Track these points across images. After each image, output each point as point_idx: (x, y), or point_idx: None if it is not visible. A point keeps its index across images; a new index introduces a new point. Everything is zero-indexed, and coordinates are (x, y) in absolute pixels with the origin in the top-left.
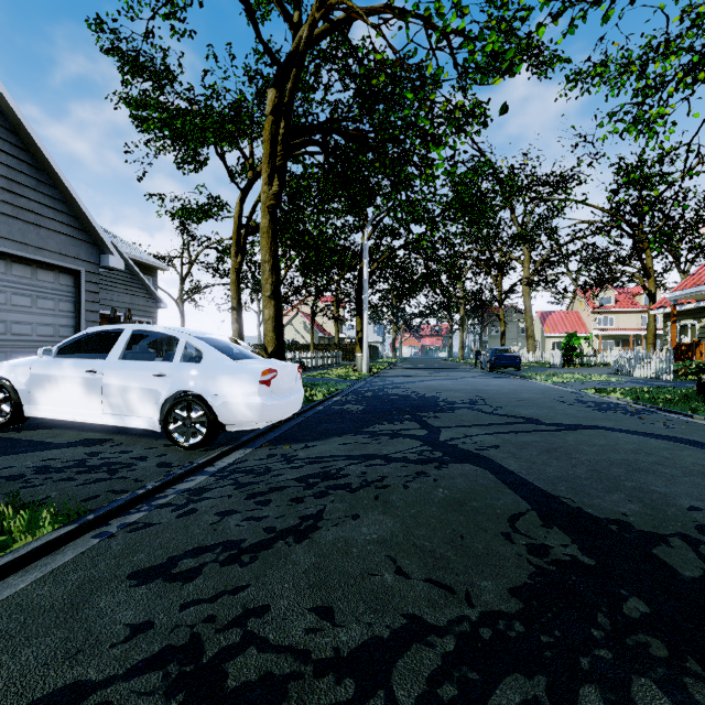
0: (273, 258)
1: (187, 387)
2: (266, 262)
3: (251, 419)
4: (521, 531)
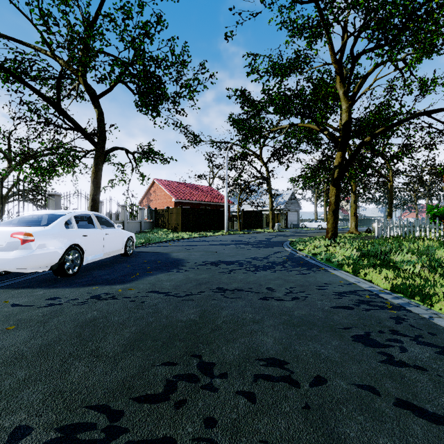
0: (326, 208)
1: (320, 224)
2: (324, 209)
3: (325, 227)
4: (339, 230)
